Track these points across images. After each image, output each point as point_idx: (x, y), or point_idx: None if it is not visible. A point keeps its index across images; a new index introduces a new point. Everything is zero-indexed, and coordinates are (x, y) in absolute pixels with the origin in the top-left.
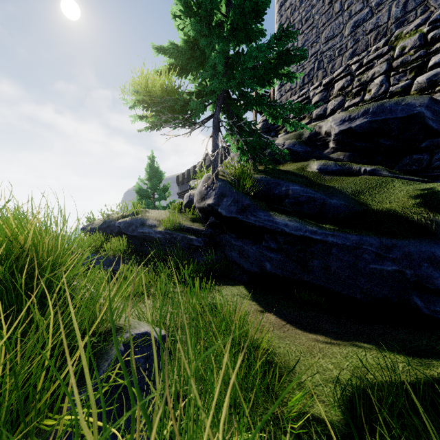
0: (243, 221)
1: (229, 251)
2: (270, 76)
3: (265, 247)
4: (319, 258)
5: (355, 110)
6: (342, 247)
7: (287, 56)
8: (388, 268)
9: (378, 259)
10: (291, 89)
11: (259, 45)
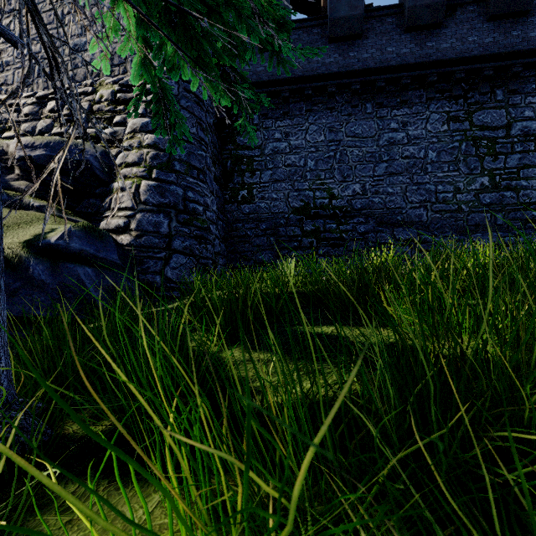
0: None
1: None
2: None
3: None
4: None
5: (40, 138)
6: None
7: None
8: None
9: None
10: (7, 83)
11: None
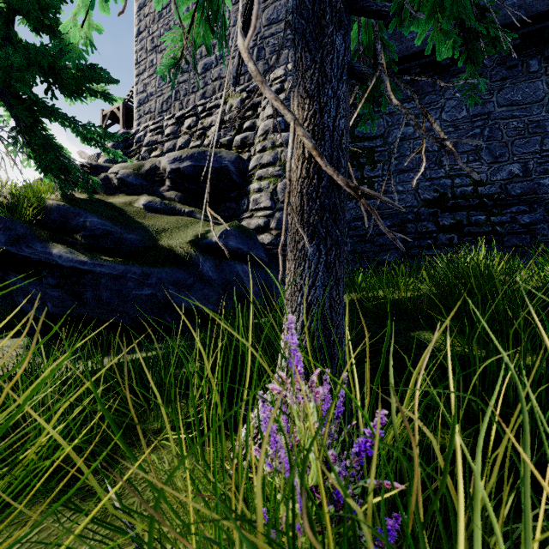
0: (17, 253)
1: (17, 297)
2: (79, 87)
3: (49, 286)
4: (91, 290)
5: (186, 151)
6: (110, 276)
7: (91, 71)
8: (146, 293)
9: (139, 286)
10: (151, 112)
11: (41, 44)
